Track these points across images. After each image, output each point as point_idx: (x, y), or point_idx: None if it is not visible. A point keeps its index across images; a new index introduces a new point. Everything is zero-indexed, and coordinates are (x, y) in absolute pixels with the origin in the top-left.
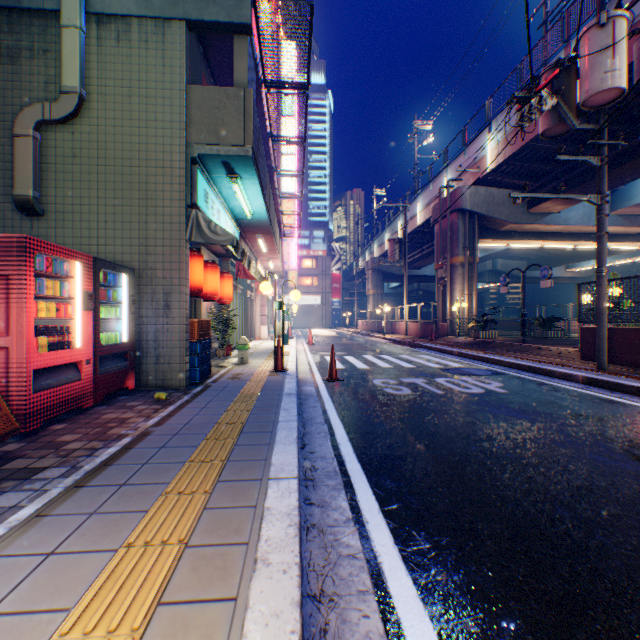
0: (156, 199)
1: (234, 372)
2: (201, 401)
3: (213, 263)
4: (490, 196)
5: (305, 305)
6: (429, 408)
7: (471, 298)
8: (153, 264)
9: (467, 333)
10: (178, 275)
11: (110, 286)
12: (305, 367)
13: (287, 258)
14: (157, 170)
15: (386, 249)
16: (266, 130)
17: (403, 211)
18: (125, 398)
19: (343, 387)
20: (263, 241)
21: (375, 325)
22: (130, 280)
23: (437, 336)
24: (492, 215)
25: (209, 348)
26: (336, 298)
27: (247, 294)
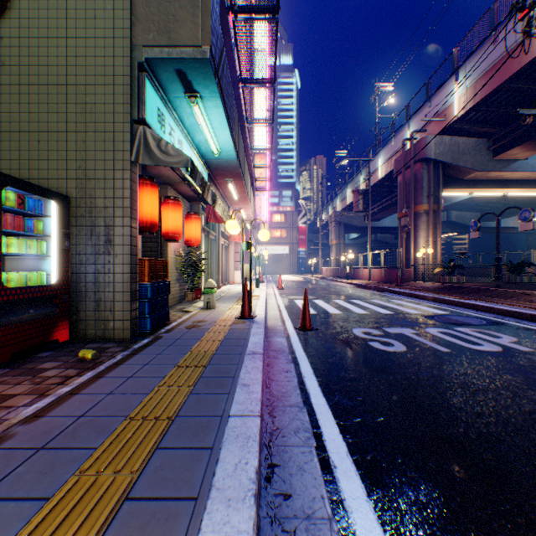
0: (96, 113)
1: (196, 318)
2: (134, 364)
3: (175, 199)
4: (455, 145)
5: (275, 254)
6: (447, 378)
7: (435, 244)
8: (92, 191)
9: (431, 278)
10: (121, 204)
11: (34, 215)
12: (275, 312)
13: (259, 211)
14: (97, 78)
15: (348, 203)
16: (235, 70)
17: (364, 167)
18: (46, 355)
19: (319, 339)
20: (233, 186)
21: (338, 271)
22: (61, 208)
23: (402, 281)
24: (457, 163)
25: (166, 292)
26: (302, 248)
27: (220, 240)
